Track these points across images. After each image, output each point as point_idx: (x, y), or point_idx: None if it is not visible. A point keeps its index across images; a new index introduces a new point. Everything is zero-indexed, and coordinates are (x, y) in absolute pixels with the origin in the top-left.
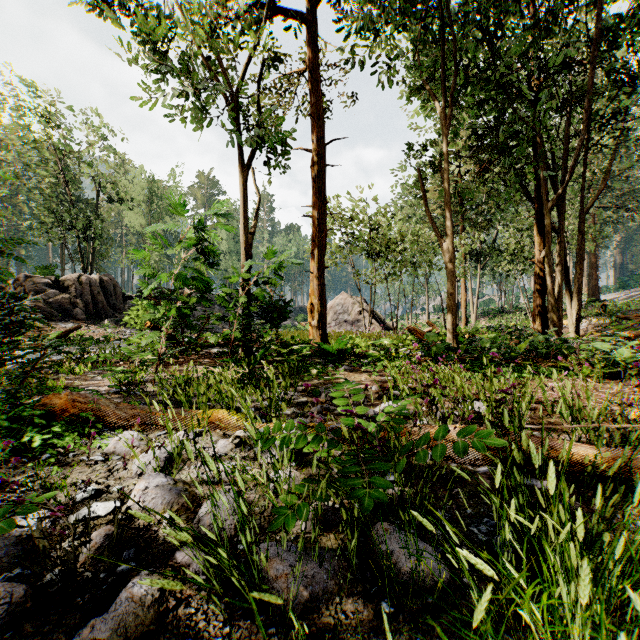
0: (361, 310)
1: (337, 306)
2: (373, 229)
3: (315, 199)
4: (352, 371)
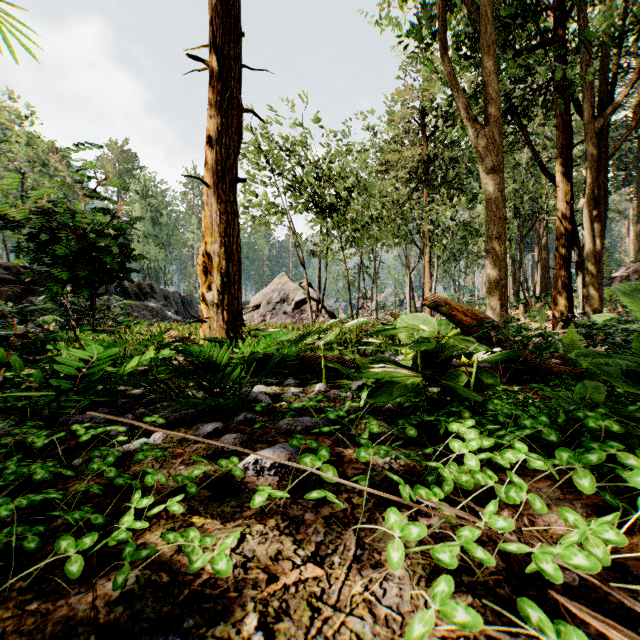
0: (305, 298)
1: (274, 293)
2: (323, 181)
3: (213, 21)
4: (301, 491)
